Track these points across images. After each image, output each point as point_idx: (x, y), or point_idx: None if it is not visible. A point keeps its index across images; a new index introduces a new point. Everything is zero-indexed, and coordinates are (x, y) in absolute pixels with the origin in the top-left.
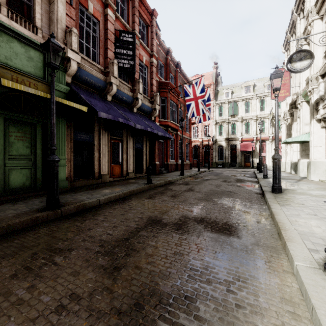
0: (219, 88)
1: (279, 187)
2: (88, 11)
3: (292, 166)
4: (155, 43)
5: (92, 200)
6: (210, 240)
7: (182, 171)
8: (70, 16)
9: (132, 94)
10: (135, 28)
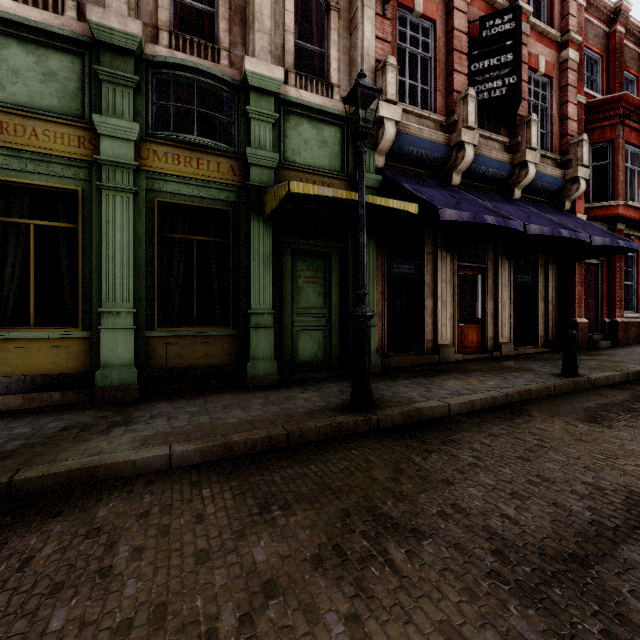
0: None
1: None
2: (414, 12)
3: None
4: (573, 7)
5: (434, 403)
6: None
7: None
8: (382, 38)
9: (509, 157)
10: None
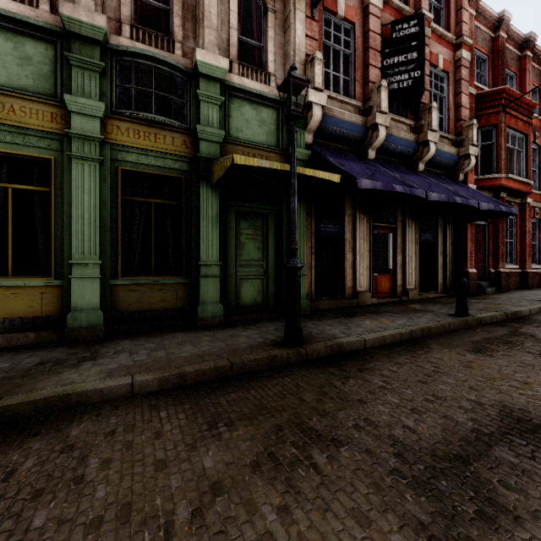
0: None
1: None
2: (337, 15)
3: None
4: (465, 16)
5: (352, 338)
6: None
7: None
8: (310, 36)
9: (414, 137)
10: (421, 5)
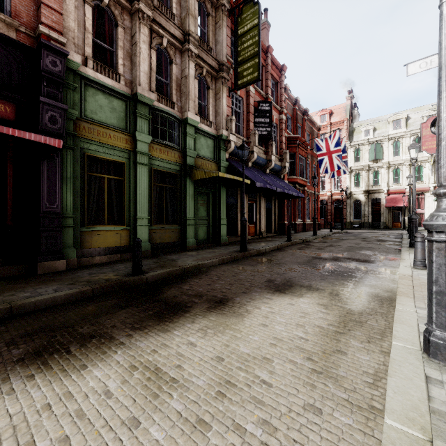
0: (355, 125)
1: None
2: (237, 94)
3: None
4: (284, 98)
5: (262, 248)
6: (356, 263)
7: (315, 231)
8: (228, 105)
9: (265, 156)
10: (268, 92)
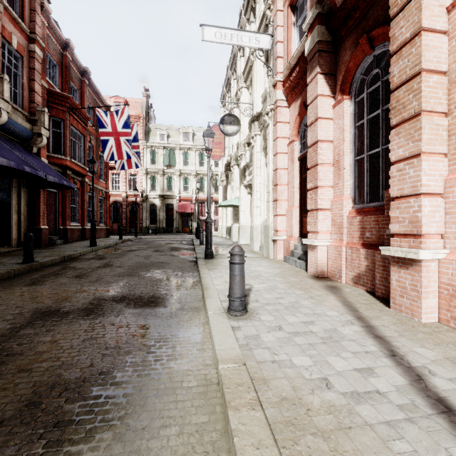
0: (151, 126)
1: (211, 252)
2: None
3: (227, 231)
4: (39, 20)
5: None
6: (133, 316)
7: (93, 240)
8: None
9: None
10: None
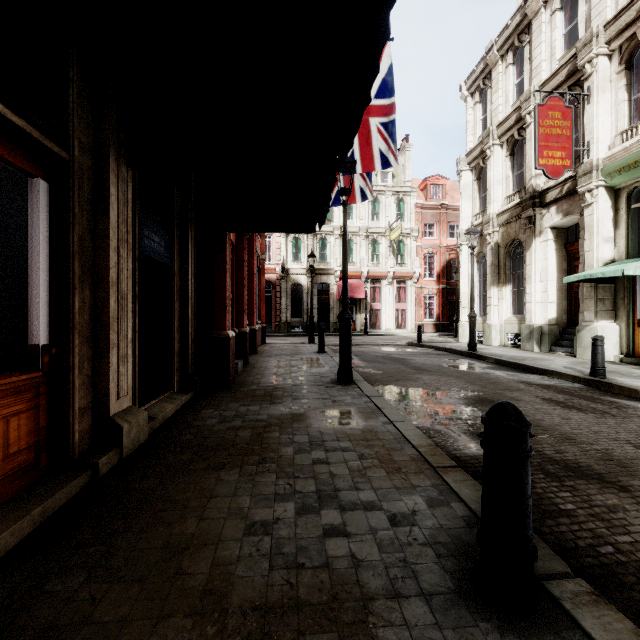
0: None
1: None
2: None
3: (534, 334)
4: None
5: None
6: None
7: (349, 368)
8: None
9: None
10: None
